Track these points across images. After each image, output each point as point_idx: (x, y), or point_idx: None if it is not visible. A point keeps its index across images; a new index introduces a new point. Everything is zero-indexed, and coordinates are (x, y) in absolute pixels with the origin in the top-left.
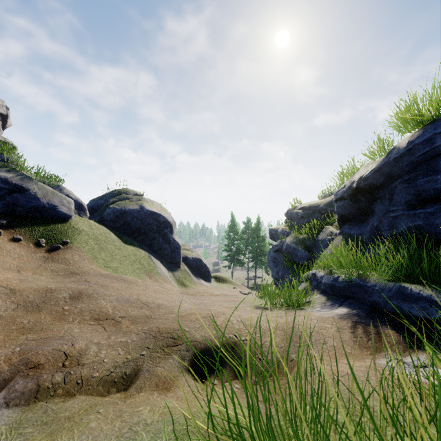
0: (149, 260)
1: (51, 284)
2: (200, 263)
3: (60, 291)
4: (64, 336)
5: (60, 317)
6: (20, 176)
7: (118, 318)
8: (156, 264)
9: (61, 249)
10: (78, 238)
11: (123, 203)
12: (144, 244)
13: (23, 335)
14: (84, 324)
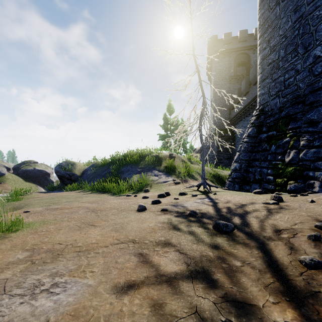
0: (36, 187)
1: (0, 190)
2: None
3: (2, 191)
4: None
5: None
6: None
7: None
8: (39, 188)
9: (2, 183)
10: (7, 180)
11: (27, 167)
12: (36, 181)
13: None
14: None
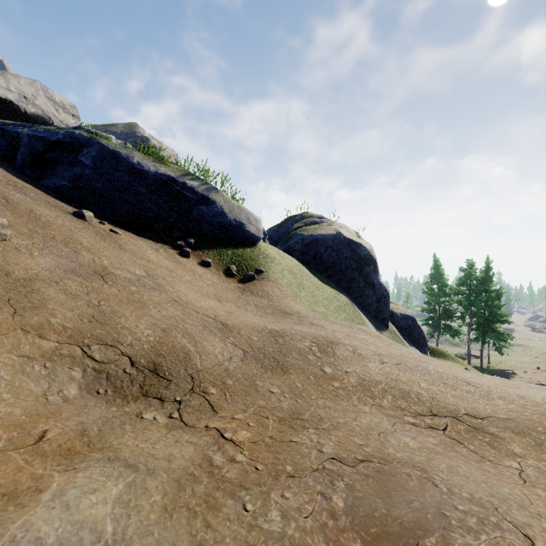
0: (354, 310)
1: (268, 323)
2: (412, 323)
3: (292, 335)
4: (421, 467)
5: (329, 390)
6: (205, 185)
7: (466, 416)
8: (362, 317)
9: (256, 279)
10: (271, 266)
11: (312, 228)
12: (339, 287)
13: (292, 429)
14: (395, 419)
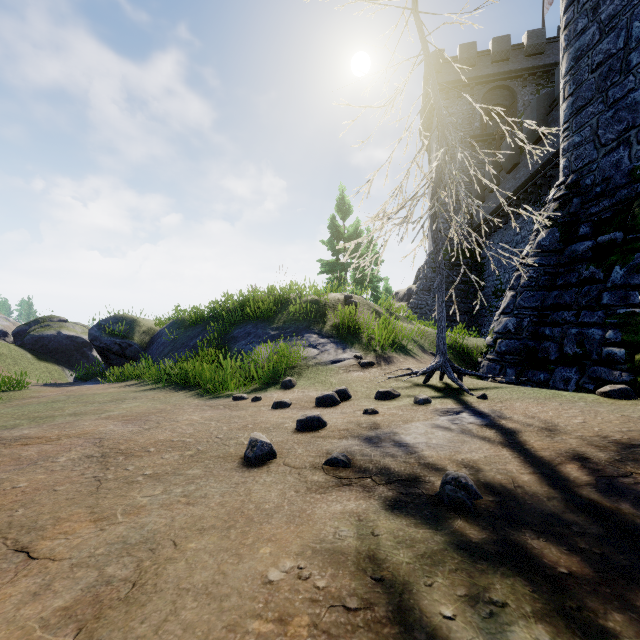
0: (62, 372)
1: None
2: None
3: None
4: None
5: None
6: None
7: None
8: (68, 375)
9: None
10: None
11: (43, 330)
12: (62, 360)
13: None
14: None
